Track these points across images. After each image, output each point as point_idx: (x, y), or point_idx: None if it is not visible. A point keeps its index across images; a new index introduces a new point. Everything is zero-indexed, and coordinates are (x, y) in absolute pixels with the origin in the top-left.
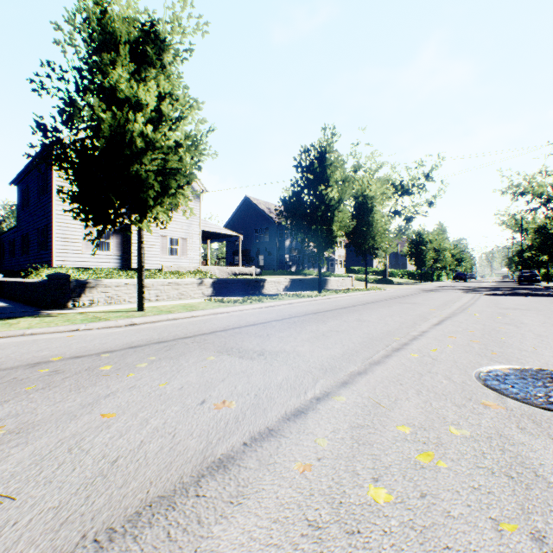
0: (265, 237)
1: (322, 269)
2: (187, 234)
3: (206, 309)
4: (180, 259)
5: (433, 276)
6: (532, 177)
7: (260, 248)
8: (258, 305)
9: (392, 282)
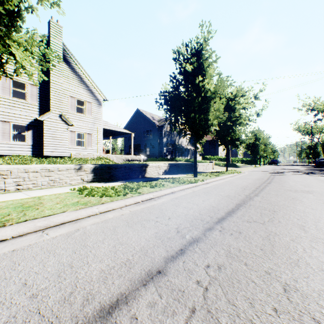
0: (150, 136)
1: (187, 157)
2: (92, 131)
3: (32, 220)
4: (85, 149)
5: (257, 162)
6: (319, 99)
7: (147, 143)
8: (132, 200)
9: (236, 165)
